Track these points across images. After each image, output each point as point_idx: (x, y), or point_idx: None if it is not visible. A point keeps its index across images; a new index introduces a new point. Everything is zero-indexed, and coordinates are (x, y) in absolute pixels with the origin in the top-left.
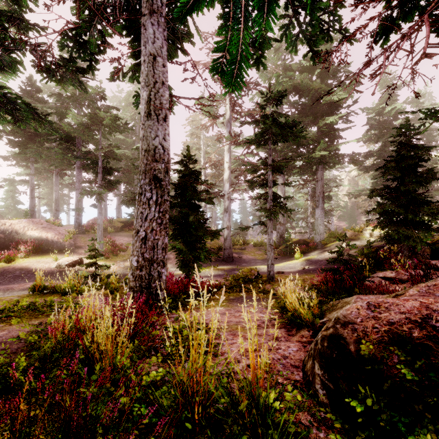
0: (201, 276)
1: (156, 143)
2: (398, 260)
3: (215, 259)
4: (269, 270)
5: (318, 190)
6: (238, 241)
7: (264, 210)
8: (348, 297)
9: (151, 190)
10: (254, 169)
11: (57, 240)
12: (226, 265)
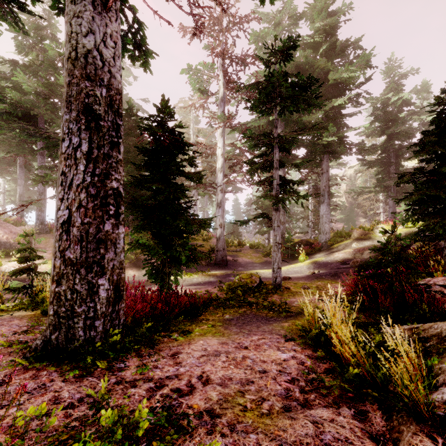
0: (187, 283)
1: (90, 47)
2: (436, 261)
3: (205, 263)
4: (275, 276)
5: (323, 183)
6: (232, 242)
7: (269, 197)
8: (413, 319)
9: (80, 131)
10: (256, 142)
11: (6, 240)
12: (218, 269)
